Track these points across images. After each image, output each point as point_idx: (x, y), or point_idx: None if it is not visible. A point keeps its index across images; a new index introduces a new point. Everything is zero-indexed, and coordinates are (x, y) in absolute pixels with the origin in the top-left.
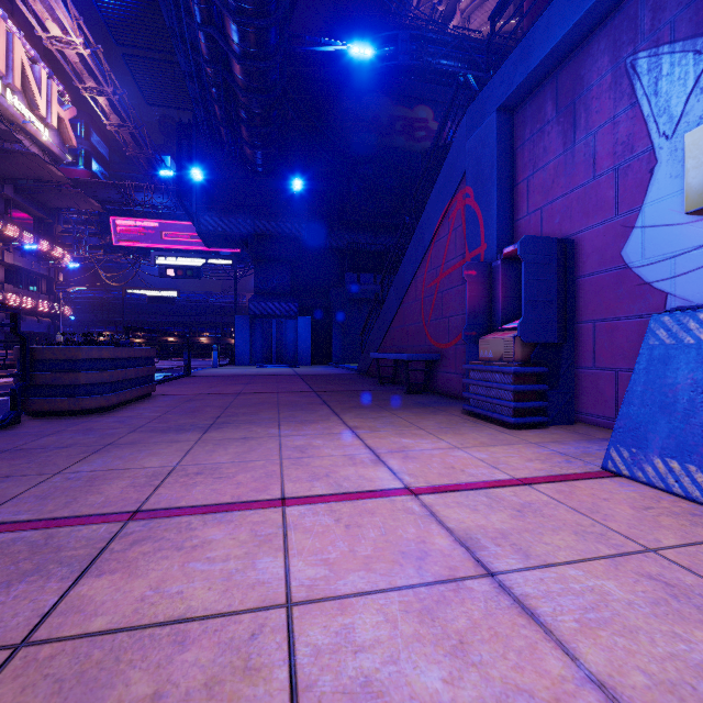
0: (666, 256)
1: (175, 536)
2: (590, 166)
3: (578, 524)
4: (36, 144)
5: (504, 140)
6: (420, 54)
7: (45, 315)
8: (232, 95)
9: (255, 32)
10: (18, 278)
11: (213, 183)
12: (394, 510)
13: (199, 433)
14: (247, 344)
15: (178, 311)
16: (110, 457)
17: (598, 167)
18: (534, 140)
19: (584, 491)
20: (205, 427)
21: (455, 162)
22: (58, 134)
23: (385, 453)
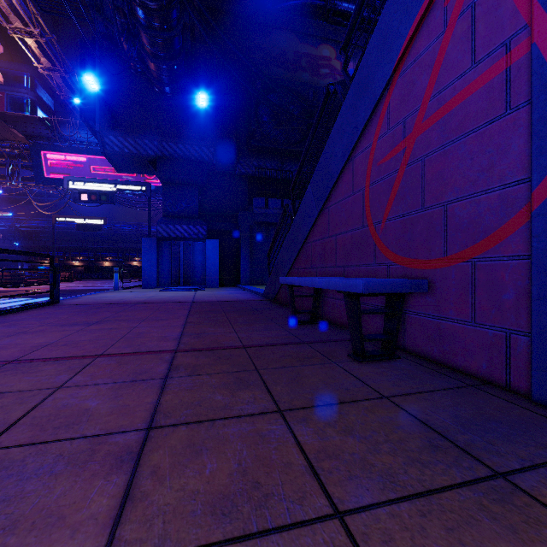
0: None
1: None
2: None
3: None
4: None
5: None
6: None
7: None
8: None
9: None
10: None
11: (118, 102)
12: None
13: None
14: (154, 266)
15: (113, 239)
16: None
17: None
18: None
19: None
20: None
21: None
22: None
23: None
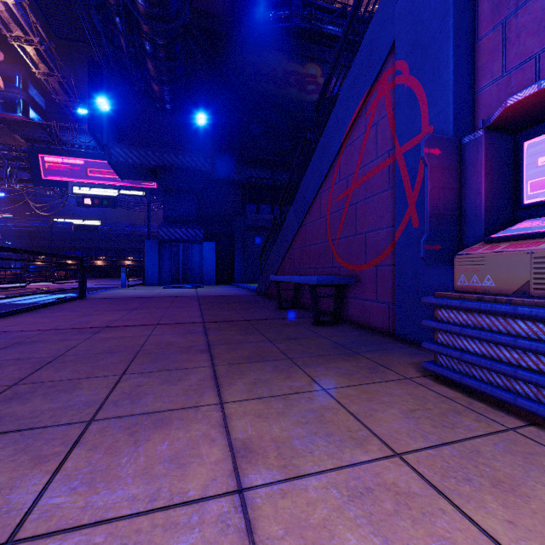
0: None
1: None
2: None
3: None
4: None
5: None
6: (310, 18)
7: None
8: (134, 23)
9: None
10: None
11: (123, 118)
12: None
13: None
14: (156, 266)
15: (106, 238)
16: None
17: None
18: None
19: None
20: None
21: (376, 38)
22: None
23: None
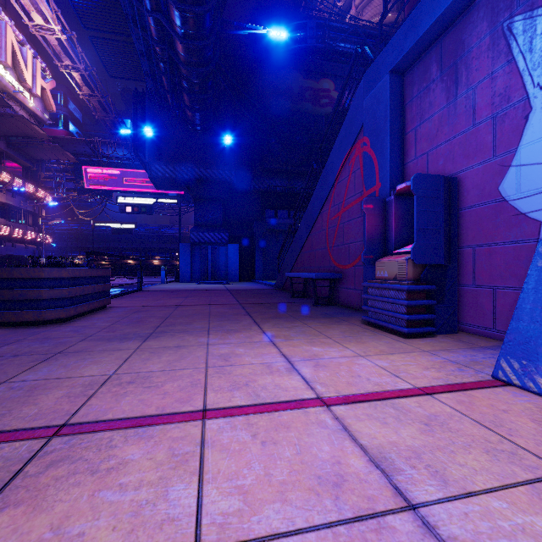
0: (540, 190)
1: (93, 456)
2: (470, 115)
3: (486, 440)
4: (24, 109)
5: (396, 97)
6: (324, 38)
7: (31, 243)
8: (176, 68)
9: (193, 17)
10: (9, 214)
11: (162, 139)
12: (308, 423)
13: (139, 341)
14: (188, 265)
15: (136, 239)
16: (56, 365)
17: (477, 116)
18: (421, 96)
19: (483, 402)
20: (146, 336)
21: (354, 117)
22: (41, 101)
23: (298, 361)
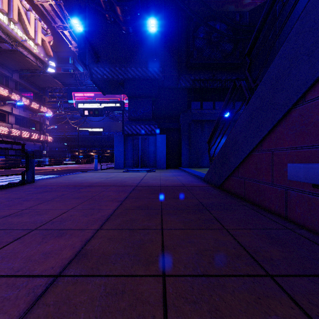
0: None
1: None
2: None
3: None
4: (32, 54)
5: None
6: None
7: (38, 141)
8: None
9: None
10: (23, 122)
11: (99, 44)
12: None
13: None
14: (122, 154)
15: (110, 140)
16: None
17: None
18: None
19: None
20: None
21: None
22: (43, 49)
23: None
